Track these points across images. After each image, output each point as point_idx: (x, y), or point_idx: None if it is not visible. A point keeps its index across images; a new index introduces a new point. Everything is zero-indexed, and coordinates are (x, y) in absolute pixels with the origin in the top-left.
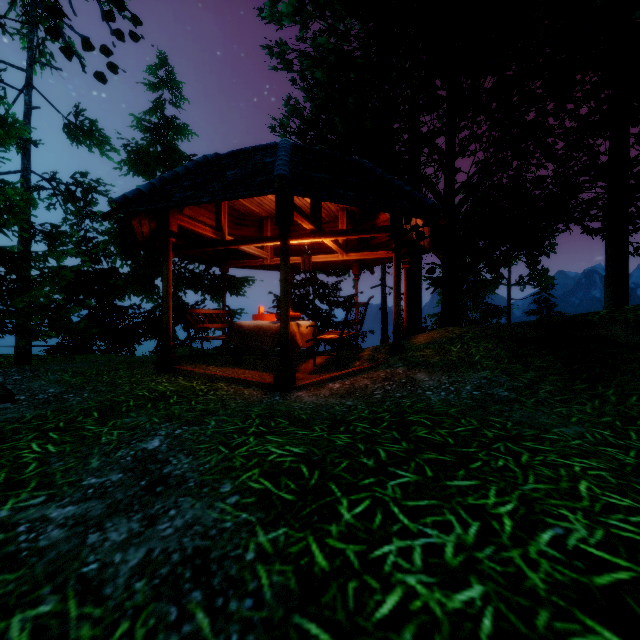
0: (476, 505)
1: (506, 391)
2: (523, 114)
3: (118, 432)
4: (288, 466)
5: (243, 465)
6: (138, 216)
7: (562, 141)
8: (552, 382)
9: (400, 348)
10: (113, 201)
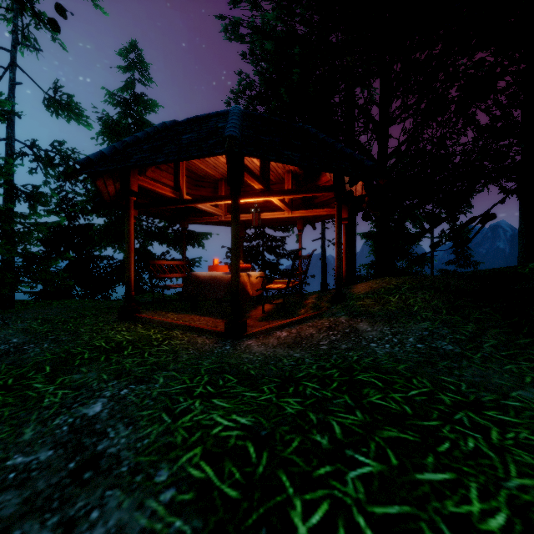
0: (459, 515)
1: (450, 344)
2: (448, 87)
3: (63, 392)
4: (233, 444)
5: (184, 441)
6: (102, 177)
7: (484, 111)
8: (494, 335)
9: (342, 297)
10: (76, 162)
